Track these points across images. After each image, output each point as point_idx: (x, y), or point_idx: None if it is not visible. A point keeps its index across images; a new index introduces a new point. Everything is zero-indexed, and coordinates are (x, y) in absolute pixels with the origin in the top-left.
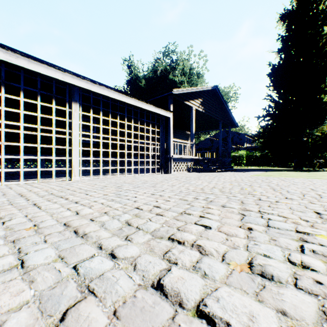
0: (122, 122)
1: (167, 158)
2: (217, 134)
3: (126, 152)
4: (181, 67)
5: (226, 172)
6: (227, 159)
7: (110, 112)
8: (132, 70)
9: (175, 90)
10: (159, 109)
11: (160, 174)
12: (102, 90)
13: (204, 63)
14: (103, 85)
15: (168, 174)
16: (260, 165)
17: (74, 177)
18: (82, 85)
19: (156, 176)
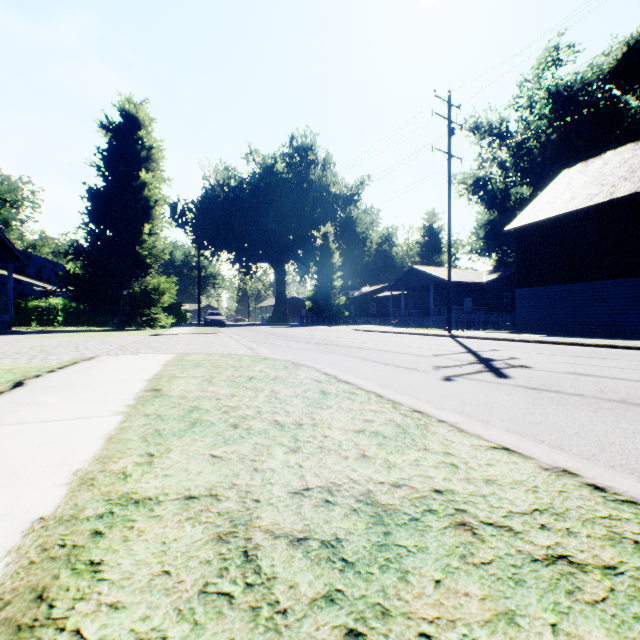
0: None
1: None
2: None
3: None
4: None
5: None
6: (4, 315)
7: None
8: None
9: None
10: None
11: None
12: None
13: None
14: None
15: None
16: (90, 324)
17: None
18: None
19: None
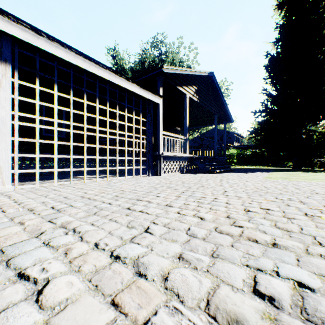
0: (92, 104)
1: (156, 156)
2: (207, 132)
3: (99, 146)
4: (170, 60)
5: (225, 173)
6: (222, 157)
7: (71, 87)
8: (117, 61)
9: (166, 67)
10: (145, 91)
11: (147, 177)
12: (55, 49)
13: (194, 56)
14: (55, 39)
15: (157, 177)
16: (251, 164)
17: (1, 186)
18: (14, 31)
19: (141, 180)
